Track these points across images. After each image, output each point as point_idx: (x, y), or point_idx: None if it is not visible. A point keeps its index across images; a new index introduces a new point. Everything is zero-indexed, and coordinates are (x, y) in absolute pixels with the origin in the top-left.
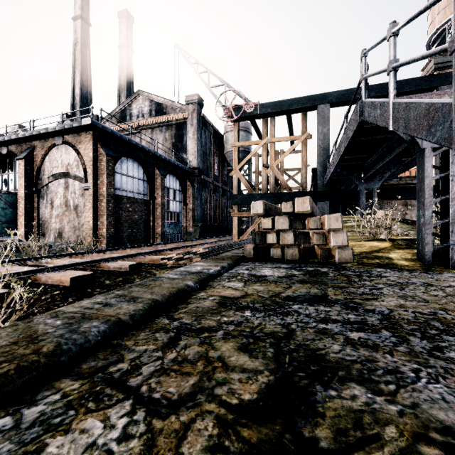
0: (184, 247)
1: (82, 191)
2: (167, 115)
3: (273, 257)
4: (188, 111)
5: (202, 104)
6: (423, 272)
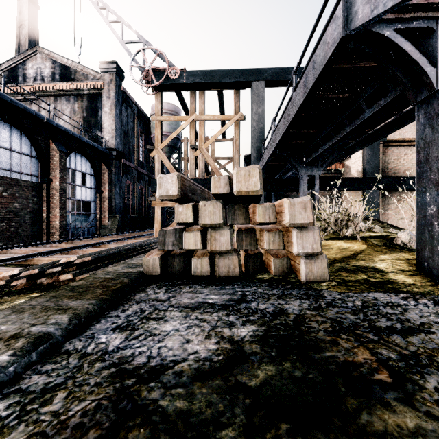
0: (80, 246)
1: None
2: (76, 82)
3: (195, 274)
4: (103, 81)
5: (123, 76)
6: None
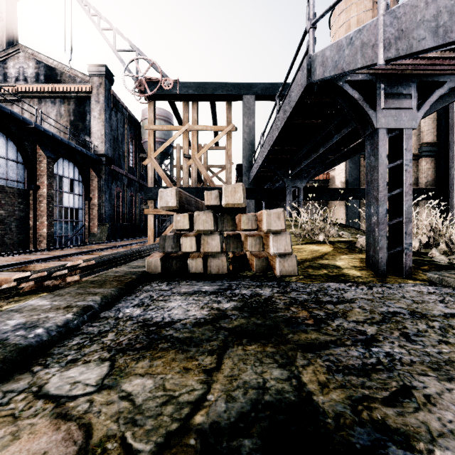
0: (74, 254)
1: None
2: (62, 84)
3: (191, 272)
4: (92, 84)
5: (113, 80)
6: (382, 286)
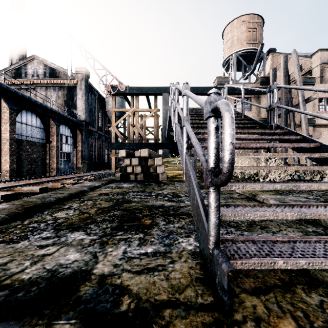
0: (76, 177)
1: None
2: (60, 79)
3: (130, 179)
4: (77, 79)
5: (89, 75)
6: None
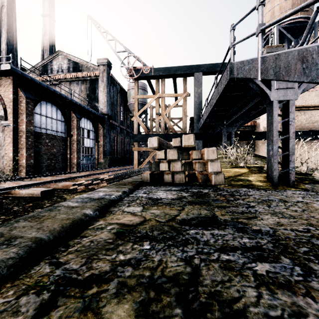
0: (95, 174)
1: (2, 127)
2: (82, 72)
3: (165, 182)
4: (99, 71)
5: (111, 67)
6: (273, 190)
